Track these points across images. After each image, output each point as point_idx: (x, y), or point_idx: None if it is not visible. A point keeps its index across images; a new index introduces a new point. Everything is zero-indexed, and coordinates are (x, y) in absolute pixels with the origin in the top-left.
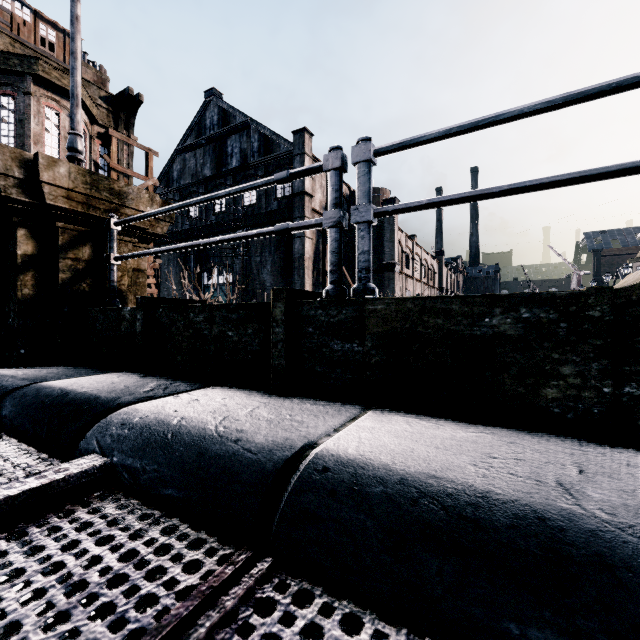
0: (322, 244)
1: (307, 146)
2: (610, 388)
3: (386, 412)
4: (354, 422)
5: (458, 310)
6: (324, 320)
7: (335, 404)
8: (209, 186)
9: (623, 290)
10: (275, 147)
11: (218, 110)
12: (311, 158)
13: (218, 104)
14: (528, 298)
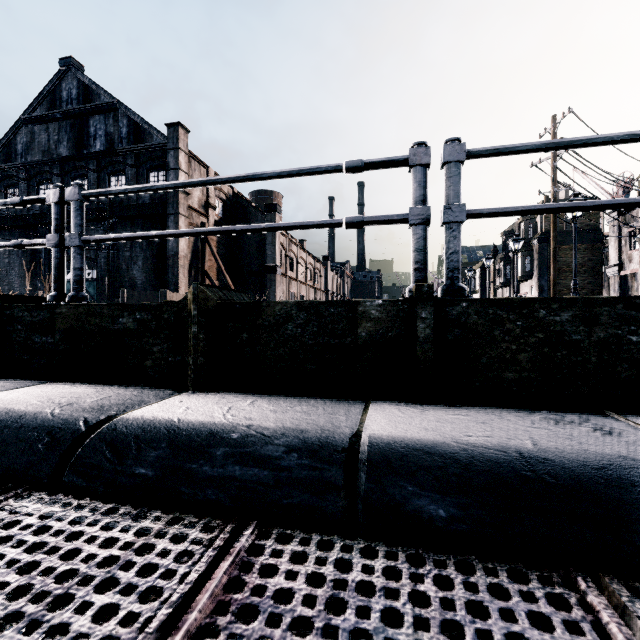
0: (201, 243)
1: (182, 142)
2: (172, 358)
3: (56, 383)
4: (14, 389)
5: (107, 313)
6: (29, 320)
7: (26, 381)
8: (66, 167)
9: (177, 303)
10: (147, 137)
11: (78, 83)
12: (187, 154)
13: (78, 76)
14: (140, 306)
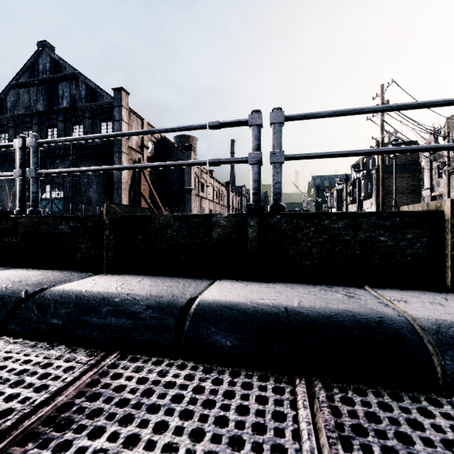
0: (138, 172)
1: (124, 101)
2: (93, 252)
3: (17, 269)
4: None
5: (51, 222)
6: (0, 226)
7: None
8: (42, 119)
9: (97, 215)
10: (99, 97)
11: (50, 59)
12: (128, 110)
13: (50, 54)
14: (73, 218)
